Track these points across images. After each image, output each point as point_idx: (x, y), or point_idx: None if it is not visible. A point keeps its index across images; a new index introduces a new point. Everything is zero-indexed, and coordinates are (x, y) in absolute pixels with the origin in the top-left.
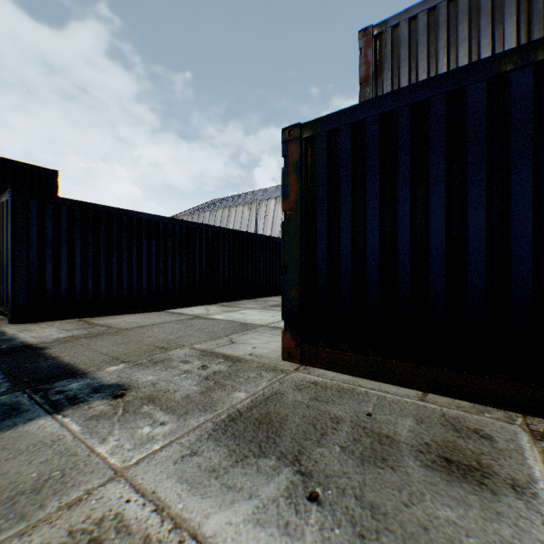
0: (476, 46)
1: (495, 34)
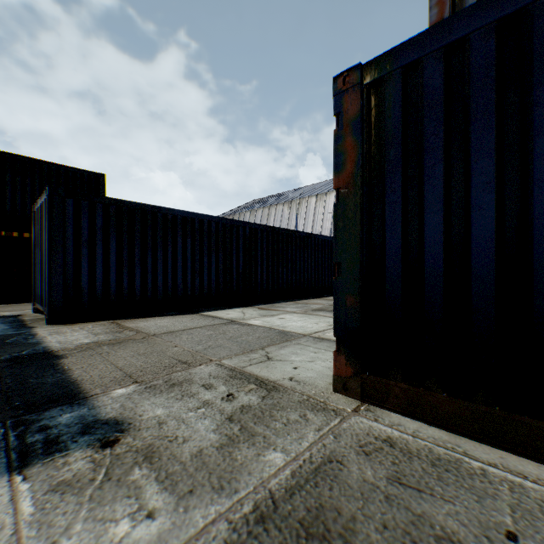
0: None
1: None
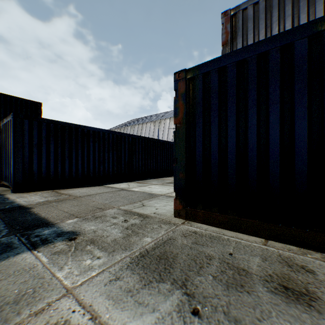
0: (297, 19)
1: (309, 11)
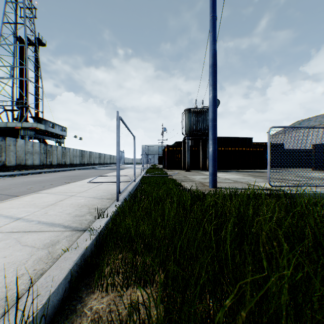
0: None
1: None
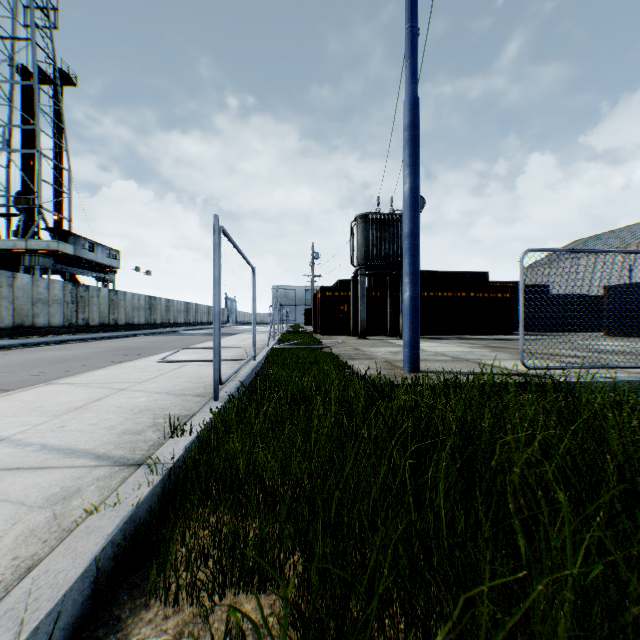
0: None
1: None
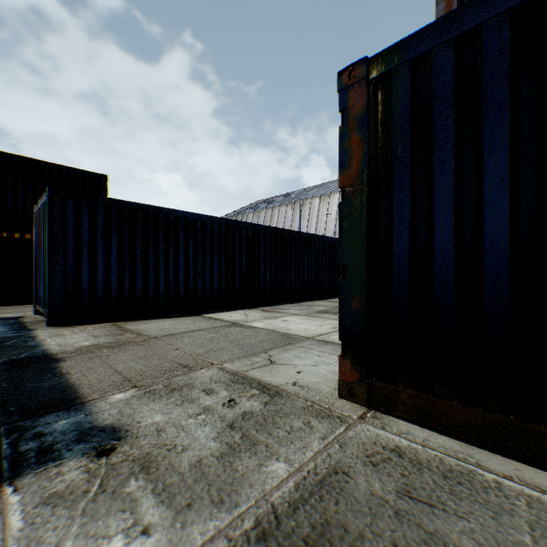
0: None
1: None
